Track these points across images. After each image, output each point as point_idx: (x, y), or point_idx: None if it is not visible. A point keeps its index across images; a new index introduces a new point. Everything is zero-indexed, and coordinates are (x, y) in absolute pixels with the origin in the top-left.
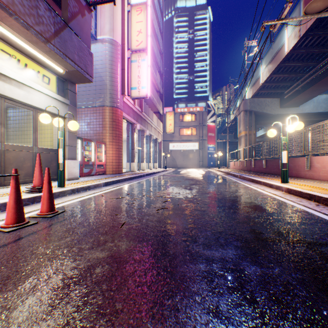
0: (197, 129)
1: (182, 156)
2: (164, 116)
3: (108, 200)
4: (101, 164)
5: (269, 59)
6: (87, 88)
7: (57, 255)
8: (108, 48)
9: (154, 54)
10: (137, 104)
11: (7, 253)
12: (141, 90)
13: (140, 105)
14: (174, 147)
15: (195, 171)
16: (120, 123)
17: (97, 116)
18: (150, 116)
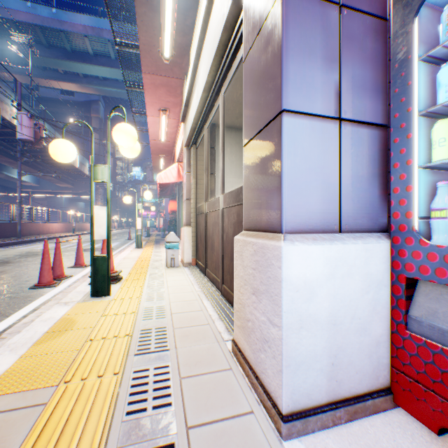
0: None
1: None
2: None
3: None
4: None
5: None
6: None
7: (3, 276)
8: None
9: None
10: None
11: (34, 274)
12: None
13: None
14: None
15: None
16: None
17: None
18: None
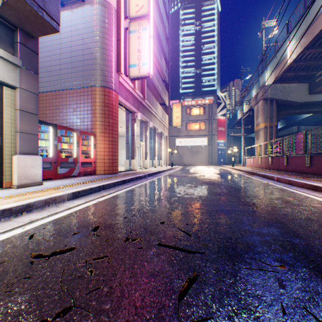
0: (206, 123)
1: (190, 153)
2: (170, 108)
3: (14, 267)
4: (88, 162)
5: (303, 30)
6: (72, 64)
7: None
8: (98, 11)
9: (159, 36)
10: (138, 89)
11: None
12: (142, 68)
13: (142, 91)
14: (181, 143)
15: (207, 170)
16: (115, 108)
17: (85, 100)
18: (154, 105)
